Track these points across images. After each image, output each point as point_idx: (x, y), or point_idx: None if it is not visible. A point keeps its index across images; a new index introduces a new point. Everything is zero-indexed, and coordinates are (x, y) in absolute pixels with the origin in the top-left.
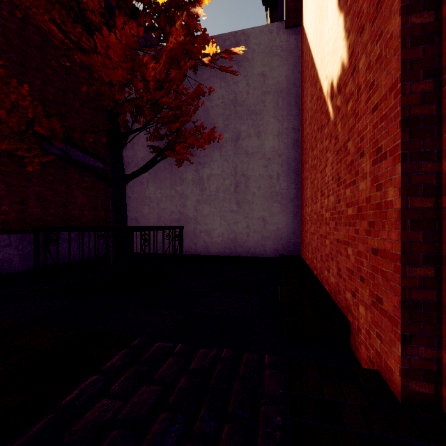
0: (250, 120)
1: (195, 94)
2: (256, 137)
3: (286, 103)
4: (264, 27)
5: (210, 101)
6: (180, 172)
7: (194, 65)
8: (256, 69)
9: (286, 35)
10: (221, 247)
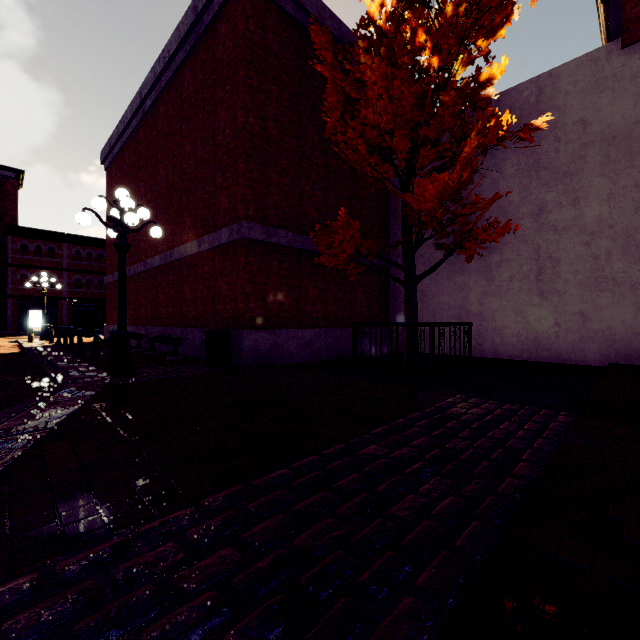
0: (560, 186)
1: (491, 200)
2: (571, 206)
3: (623, 152)
4: (584, 57)
5: (501, 171)
6: (460, 261)
7: (482, 148)
8: (571, 116)
9: (623, 57)
10: (516, 350)
